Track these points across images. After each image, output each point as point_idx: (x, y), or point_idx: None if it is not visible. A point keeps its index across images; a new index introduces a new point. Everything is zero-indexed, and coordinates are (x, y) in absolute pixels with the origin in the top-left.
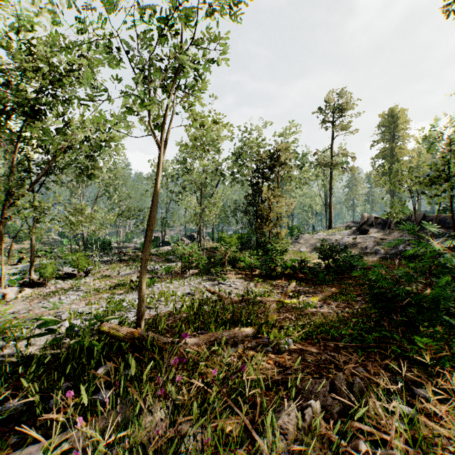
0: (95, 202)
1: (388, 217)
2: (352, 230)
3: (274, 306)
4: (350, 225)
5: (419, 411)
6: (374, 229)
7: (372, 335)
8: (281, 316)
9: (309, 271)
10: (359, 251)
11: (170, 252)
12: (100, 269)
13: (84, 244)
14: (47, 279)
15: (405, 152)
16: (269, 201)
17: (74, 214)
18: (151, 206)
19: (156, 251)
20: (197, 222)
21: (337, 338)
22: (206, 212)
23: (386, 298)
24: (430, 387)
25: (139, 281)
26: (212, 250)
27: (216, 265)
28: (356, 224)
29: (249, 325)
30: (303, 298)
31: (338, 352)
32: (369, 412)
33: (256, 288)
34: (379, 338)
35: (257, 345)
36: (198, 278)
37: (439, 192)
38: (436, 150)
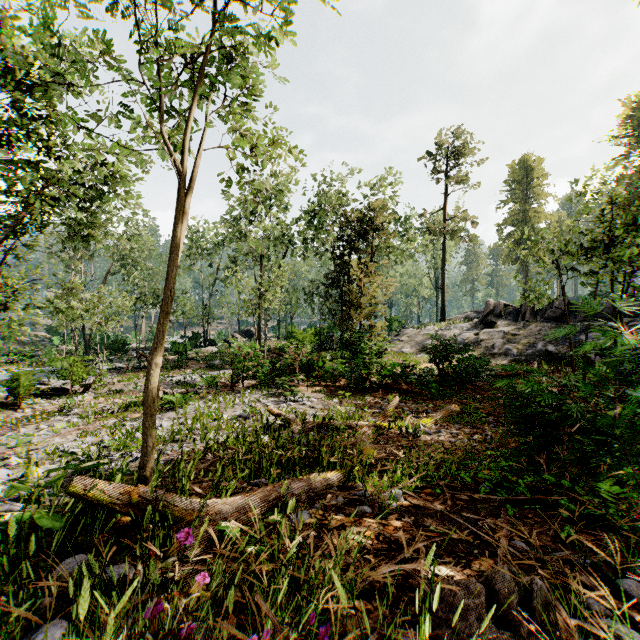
0: (103, 281)
1: (522, 304)
2: (473, 323)
3: (370, 434)
4: (470, 316)
5: (639, 628)
6: (503, 322)
7: (524, 480)
8: (381, 448)
9: (417, 381)
10: (483, 351)
11: (215, 354)
12: (108, 381)
13: (85, 343)
14: (21, 397)
15: (542, 217)
16: (360, 281)
17: (65, 297)
18: (168, 273)
19: (196, 353)
20: (255, 311)
21: (468, 484)
22: (268, 296)
23: (546, 421)
24: (637, 572)
25: (144, 402)
26: (277, 352)
27: (283, 373)
28: (478, 314)
29: (333, 466)
30: (411, 420)
31: (475, 509)
32: (556, 639)
33: (341, 407)
34: (537, 484)
35: (345, 501)
36: (256, 392)
37: (595, 267)
38: (591, 209)
